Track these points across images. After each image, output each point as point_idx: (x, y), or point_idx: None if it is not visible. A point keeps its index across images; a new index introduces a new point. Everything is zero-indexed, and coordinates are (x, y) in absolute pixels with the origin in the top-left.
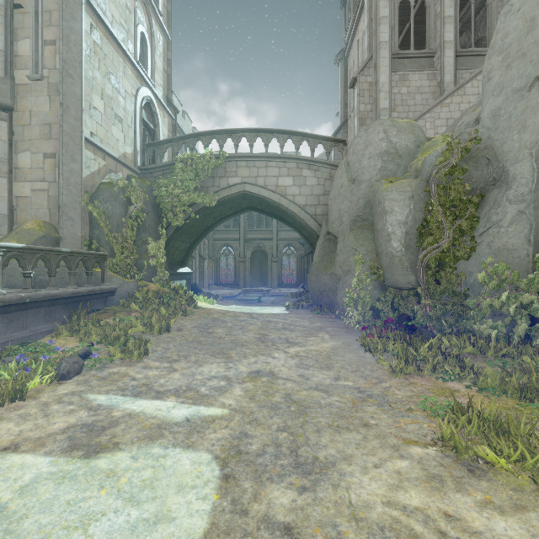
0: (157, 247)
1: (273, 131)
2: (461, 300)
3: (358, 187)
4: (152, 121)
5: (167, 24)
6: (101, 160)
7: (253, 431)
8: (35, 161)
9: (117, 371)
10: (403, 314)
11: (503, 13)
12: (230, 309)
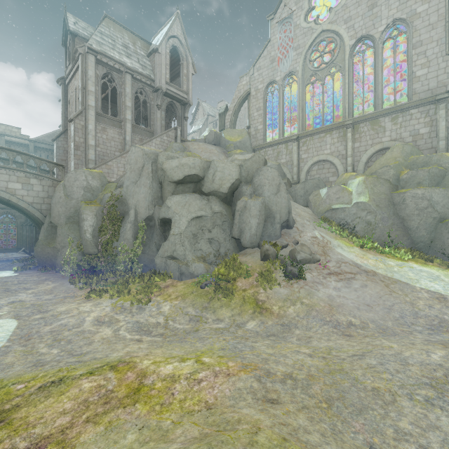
0: None
1: (3, 148)
2: (115, 257)
3: (71, 201)
4: None
5: None
6: None
7: (21, 313)
8: None
9: None
10: (92, 266)
11: (131, 150)
12: None
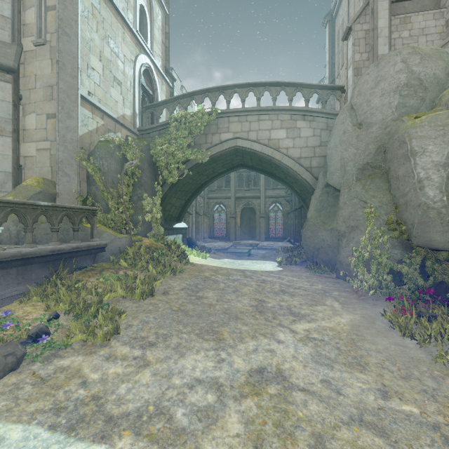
0: (152, 203)
1: (265, 84)
2: None
3: (366, 130)
4: (151, 88)
5: (165, 0)
6: (99, 119)
7: None
8: (40, 122)
9: (68, 365)
10: (443, 282)
11: None
12: (222, 265)
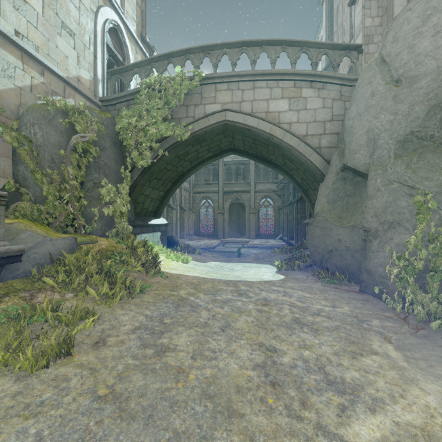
0: (115, 191)
1: (262, 43)
2: None
3: (410, 87)
4: (121, 53)
5: None
6: (36, 74)
7: None
8: None
9: None
10: None
11: None
12: (206, 274)
